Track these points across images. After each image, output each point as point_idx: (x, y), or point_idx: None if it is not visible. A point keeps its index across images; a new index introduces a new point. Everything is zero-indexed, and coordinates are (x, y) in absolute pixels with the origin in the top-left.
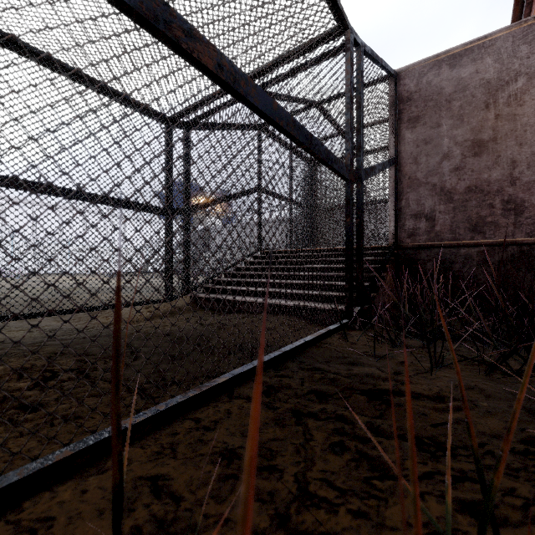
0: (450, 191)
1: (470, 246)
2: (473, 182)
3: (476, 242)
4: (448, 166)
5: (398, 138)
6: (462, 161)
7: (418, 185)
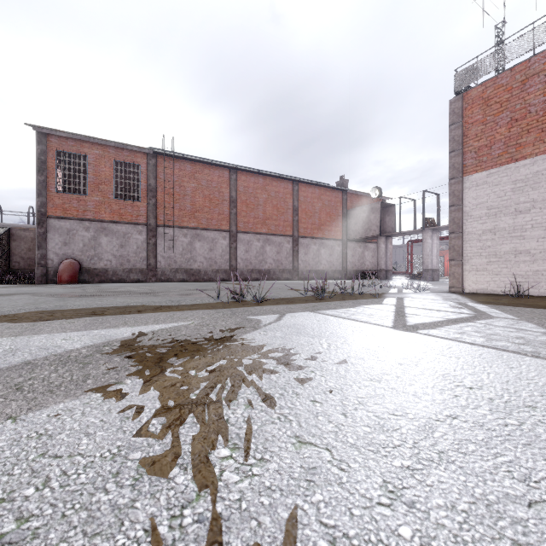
0: (24, 258)
1: (28, 269)
2: (29, 257)
3: (30, 269)
4: (24, 252)
5: (10, 243)
6: (27, 252)
7: (16, 255)
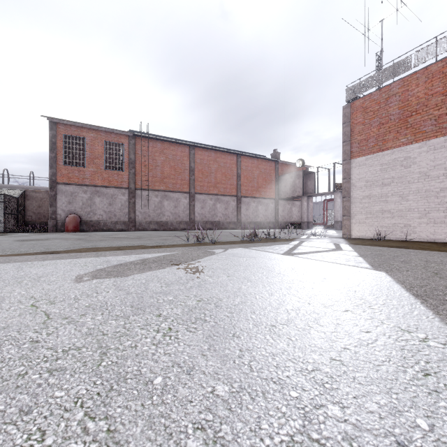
0: (35, 212)
1: (38, 221)
2: (39, 212)
3: (39, 221)
4: (35, 209)
5: (25, 202)
6: (37, 208)
7: (29, 211)
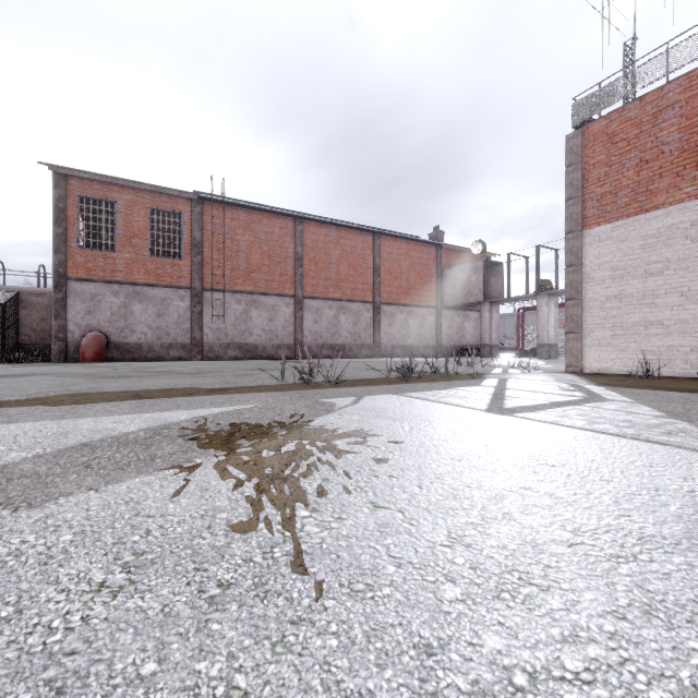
0: (36, 330)
1: (41, 344)
2: (42, 328)
3: (43, 344)
4: (35, 323)
5: (19, 311)
6: (39, 322)
7: (26, 327)
